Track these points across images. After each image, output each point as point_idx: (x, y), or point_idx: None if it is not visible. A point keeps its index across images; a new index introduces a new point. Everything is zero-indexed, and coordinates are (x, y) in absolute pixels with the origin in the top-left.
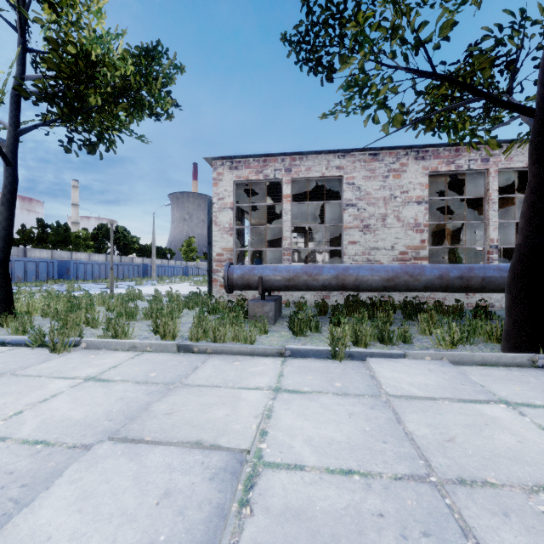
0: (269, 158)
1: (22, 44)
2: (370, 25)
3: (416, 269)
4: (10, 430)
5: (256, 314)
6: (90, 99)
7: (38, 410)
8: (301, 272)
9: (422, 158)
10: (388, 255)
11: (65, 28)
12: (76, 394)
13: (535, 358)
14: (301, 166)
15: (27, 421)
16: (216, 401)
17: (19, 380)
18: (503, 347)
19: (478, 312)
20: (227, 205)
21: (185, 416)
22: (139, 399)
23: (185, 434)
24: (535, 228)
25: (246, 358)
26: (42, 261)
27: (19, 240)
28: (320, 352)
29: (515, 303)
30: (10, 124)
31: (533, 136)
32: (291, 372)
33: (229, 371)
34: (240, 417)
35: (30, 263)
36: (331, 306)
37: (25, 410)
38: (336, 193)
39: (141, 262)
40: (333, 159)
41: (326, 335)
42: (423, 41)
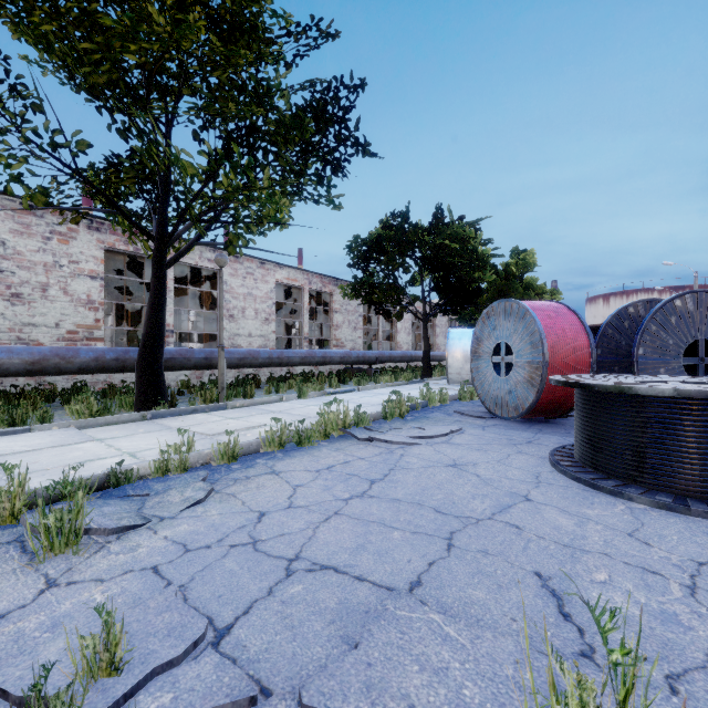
0: None
1: None
2: (2, 81)
3: (70, 351)
4: None
5: None
6: None
7: None
8: None
9: (98, 230)
10: (51, 334)
11: None
12: None
13: (145, 414)
14: None
15: None
16: None
17: None
18: (134, 412)
19: (127, 388)
20: None
21: None
22: None
23: None
24: (153, 323)
25: None
26: None
27: None
28: None
29: (140, 377)
30: None
31: (153, 257)
32: None
33: None
34: None
35: None
36: None
37: None
38: None
39: None
40: None
41: None
42: (61, 144)
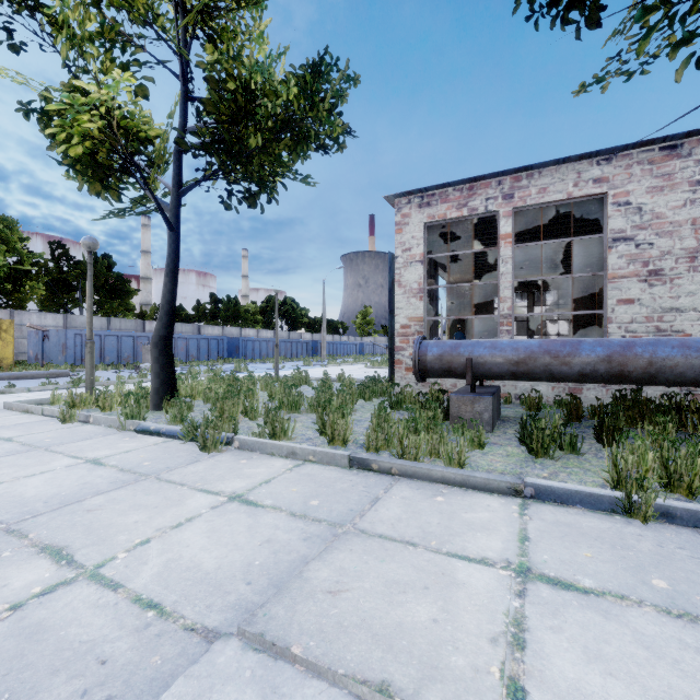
0: (477, 183)
1: (184, 93)
2: None
3: None
4: (128, 571)
5: (462, 414)
6: (250, 141)
7: (167, 541)
8: (538, 351)
9: None
10: None
11: (227, 66)
12: (214, 522)
13: None
14: (530, 187)
15: (150, 558)
16: (411, 579)
17: (161, 487)
18: None
19: None
20: (415, 257)
21: (360, 606)
22: (292, 546)
23: (360, 656)
24: None
25: (455, 491)
26: (213, 338)
27: (195, 317)
28: (597, 498)
29: None
30: (173, 185)
31: None
32: (544, 534)
33: (429, 515)
34: (460, 634)
35: (202, 341)
36: (587, 406)
37: (154, 538)
38: (587, 225)
39: (310, 338)
40: (588, 168)
41: (593, 460)
42: None
